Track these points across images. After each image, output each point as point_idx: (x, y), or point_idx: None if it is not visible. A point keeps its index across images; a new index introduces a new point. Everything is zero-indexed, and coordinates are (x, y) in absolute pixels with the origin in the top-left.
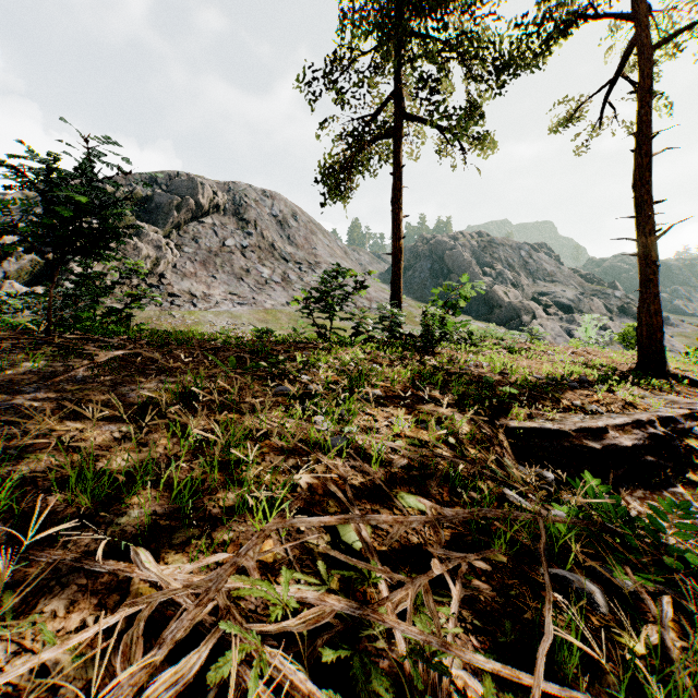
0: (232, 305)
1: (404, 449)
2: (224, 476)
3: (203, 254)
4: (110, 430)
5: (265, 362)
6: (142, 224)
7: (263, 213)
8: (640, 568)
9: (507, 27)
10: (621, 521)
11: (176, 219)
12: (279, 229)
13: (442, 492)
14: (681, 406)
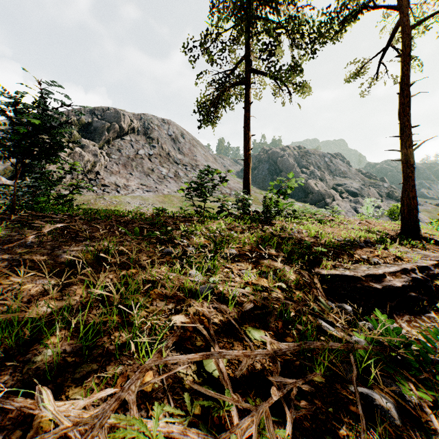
0: (143, 192)
1: (251, 295)
2: (121, 318)
3: (124, 159)
4: (42, 283)
5: (158, 231)
6: (85, 140)
7: (162, 133)
8: (417, 380)
9: (318, 14)
10: (403, 347)
11: (106, 137)
12: (173, 144)
13: (277, 325)
14: (431, 258)
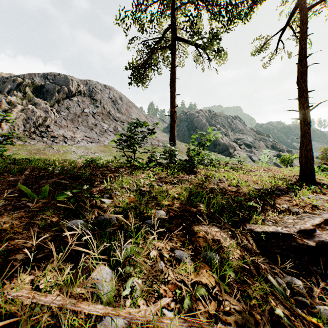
0: (87, 143)
1: None
2: None
3: (71, 116)
4: None
5: (71, 191)
6: (37, 99)
7: (104, 96)
8: None
9: None
10: None
11: (57, 97)
12: (113, 105)
13: None
14: None
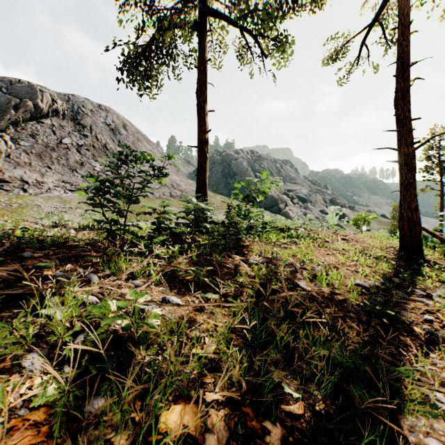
0: (64, 192)
1: None
2: None
3: (39, 148)
4: None
5: None
6: None
7: (98, 121)
8: None
9: None
10: None
11: (13, 117)
12: (112, 135)
13: None
14: None
